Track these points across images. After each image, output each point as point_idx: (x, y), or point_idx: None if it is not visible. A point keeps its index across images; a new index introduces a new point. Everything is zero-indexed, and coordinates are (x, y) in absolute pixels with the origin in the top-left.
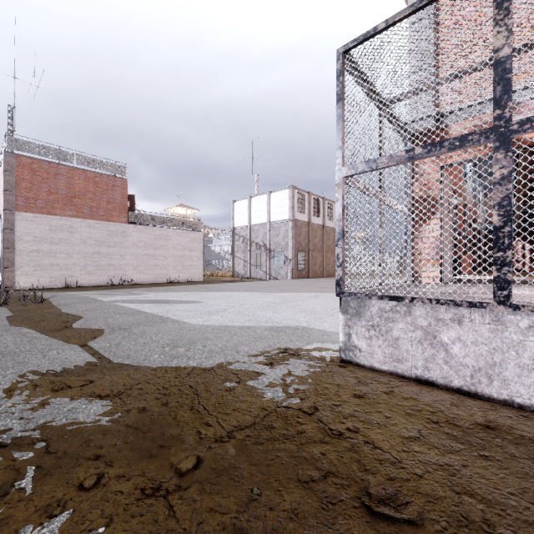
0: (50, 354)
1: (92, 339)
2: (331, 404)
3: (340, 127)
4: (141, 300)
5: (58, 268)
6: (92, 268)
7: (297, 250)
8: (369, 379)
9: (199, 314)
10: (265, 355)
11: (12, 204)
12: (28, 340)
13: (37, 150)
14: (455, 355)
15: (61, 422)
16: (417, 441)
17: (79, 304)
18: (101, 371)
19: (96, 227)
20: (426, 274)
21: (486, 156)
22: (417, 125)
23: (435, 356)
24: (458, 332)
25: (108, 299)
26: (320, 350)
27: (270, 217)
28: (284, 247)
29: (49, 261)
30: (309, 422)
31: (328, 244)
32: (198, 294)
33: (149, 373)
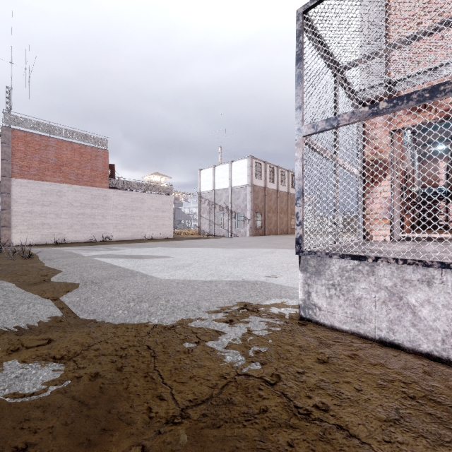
0: (20, 309)
1: (64, 293)
2: (294, 371)
3: (299, 86)
4: (117, 255)
5: (49, 227)
6: (77, 227)
7: (255, 211)
8: (330, 340)
9: (167, 269)
10: (225, 311)
11: (9, 172)
12: (4, 294)
13: (30, 125)
14: (423, 318)
15: (2, 393)
16: (398, 426)
17: (62, 258)
18: (63, 328)
19: (81, 191)
20: (377, 233)
21: (437, 120)
22: (369, 92)
23: (401, 318)
24: (427, 294)
25: (88, 254)
26: (279, 306)
27: (232, 183)
28: (244, 209)
29: (41, 221)
30: (271, 396)
31: (281, 206)
32: (168, 250)
33: (110, 331)
